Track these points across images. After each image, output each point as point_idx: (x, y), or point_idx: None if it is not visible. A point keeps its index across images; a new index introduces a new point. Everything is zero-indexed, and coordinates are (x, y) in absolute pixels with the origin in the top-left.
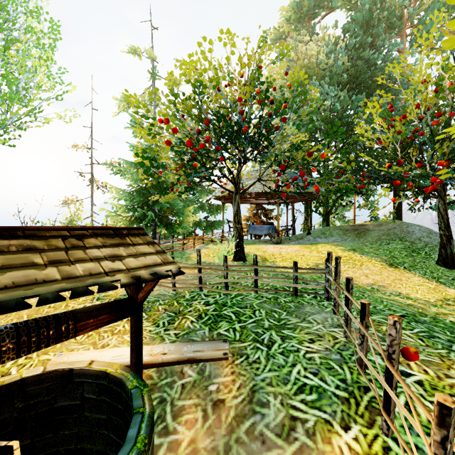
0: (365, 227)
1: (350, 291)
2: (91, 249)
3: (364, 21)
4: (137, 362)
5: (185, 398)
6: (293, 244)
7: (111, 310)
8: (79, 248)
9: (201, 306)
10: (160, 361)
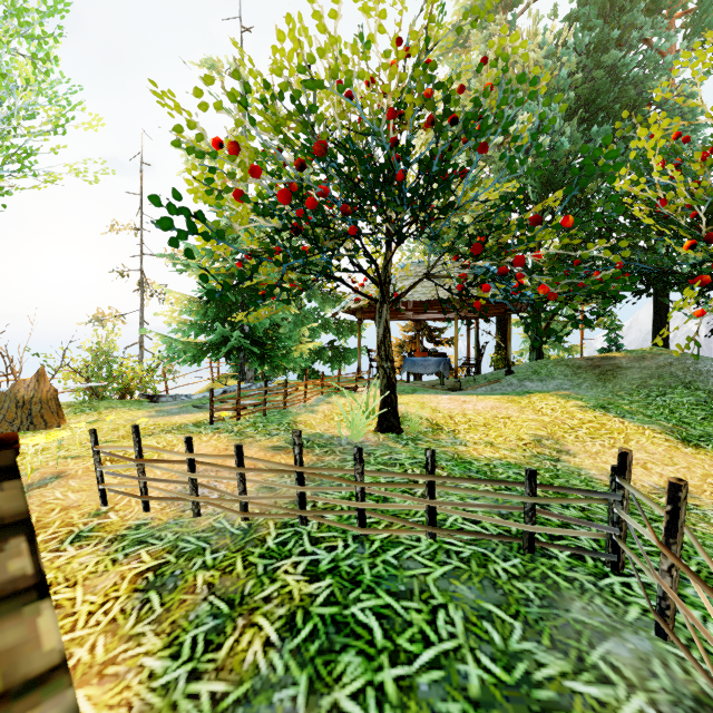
0: (612, 363)
1: None
2: None
3: (606, 1)
4: None
5: None
6: (486, 394)
7: None
8: None
9: (297, 582)
10: None
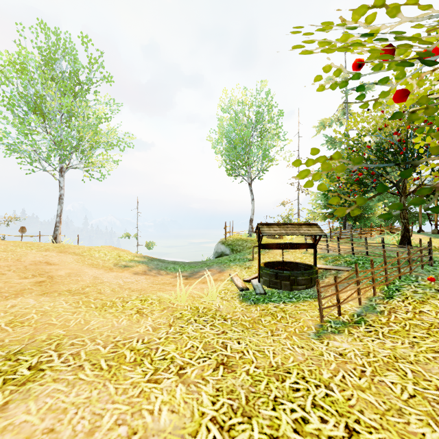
0: None
1: (408, 252)
2: (303, 228)
3: None
4: (315, 262)
5: (329, 275)
6: None
7: (308, 245)
8: (301, 228)
9: (348, 259)
10: (324, 268)
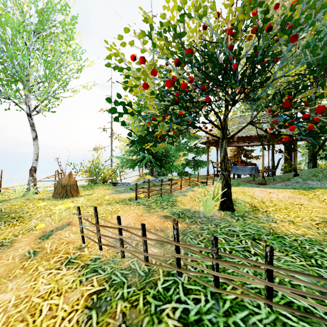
0: None
1: None
2: None
3: None
4: None
5: None
6: (283, 188)
7: None
8: None
9: None
10: None
